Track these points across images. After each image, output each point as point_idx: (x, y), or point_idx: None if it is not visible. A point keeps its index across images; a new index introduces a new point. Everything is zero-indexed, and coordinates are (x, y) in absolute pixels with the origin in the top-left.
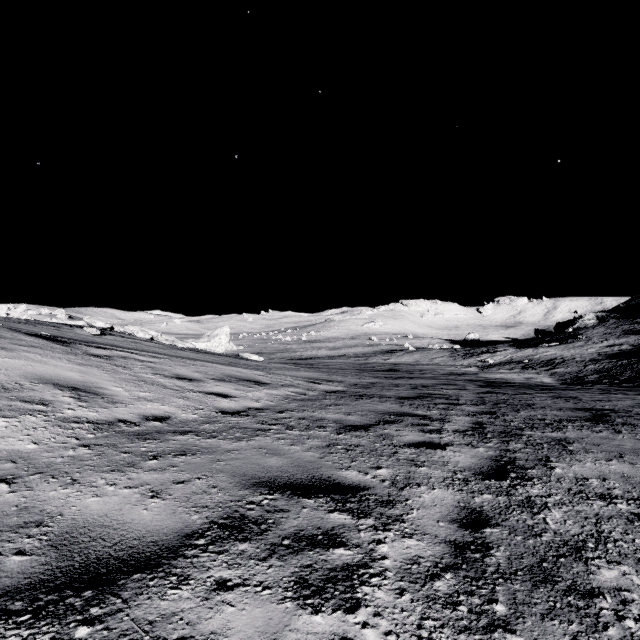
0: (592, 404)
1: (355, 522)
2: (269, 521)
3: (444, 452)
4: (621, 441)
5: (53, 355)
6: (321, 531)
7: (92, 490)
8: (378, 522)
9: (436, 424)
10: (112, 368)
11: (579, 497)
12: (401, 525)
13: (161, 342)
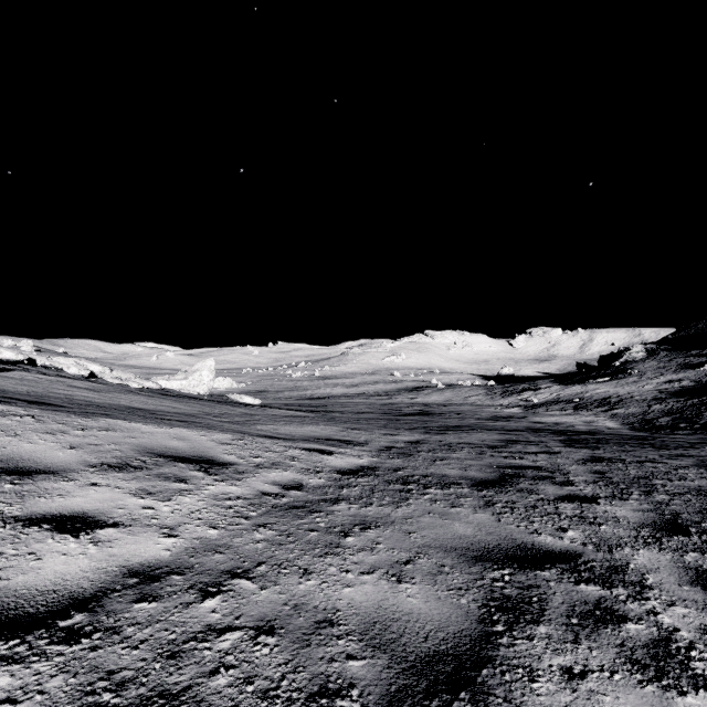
0: None
1: None
2: None
3: None
4: None
5: None
6: None
7: None
8: None
9: (631, 604)
10: None
11: None
12: None
13: (106, 381)
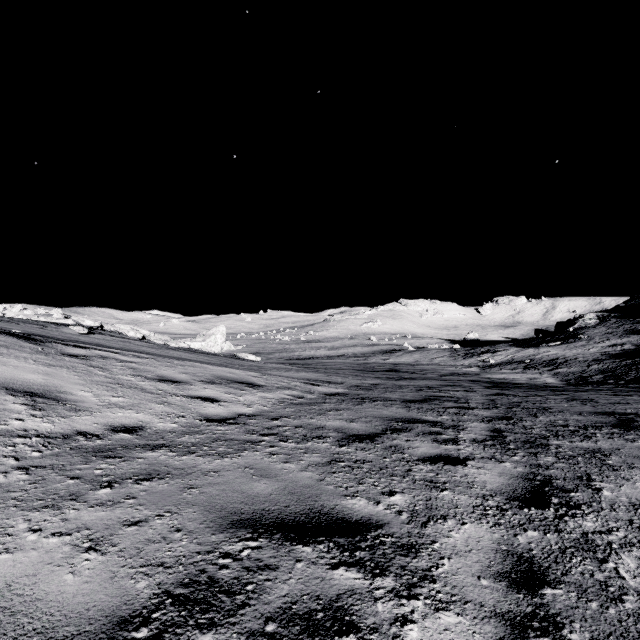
0: (612, 407)
1: (368, 584)
2: (248, 587)
3: (466, 469)
4: None
5: (18, 355)
6: (322, 603)
7: (3, 541)
8: (400, 583)
9: (450, 432)
10: (86, 369)
11: None
12: (431, 587)
13: (153, 341)
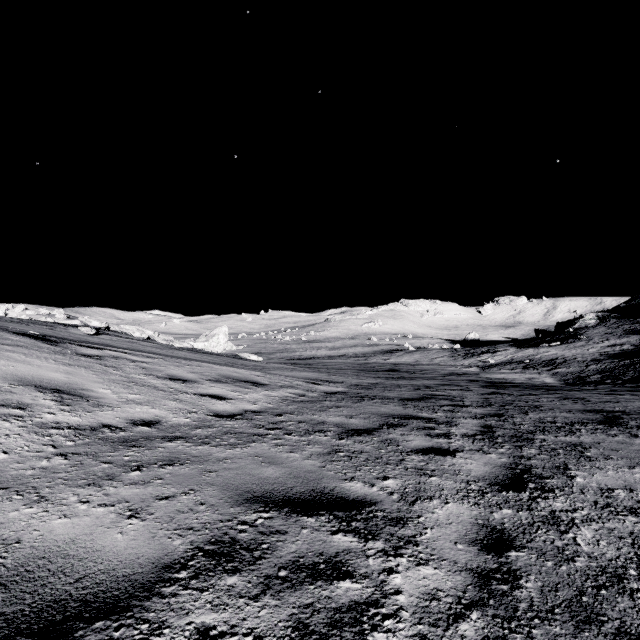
0: (601, 405)
1: (362, 546)
2: (263, 546)
3: (454, 459)
4: (639, 446)
5: (39, 355)
6: (323, 558)
7: (61, 509)
8: (388, 545)
9: (443, 428)
10: (102, 369)
11: (608, 512)
12: (414, 549)
13: (158, 342)
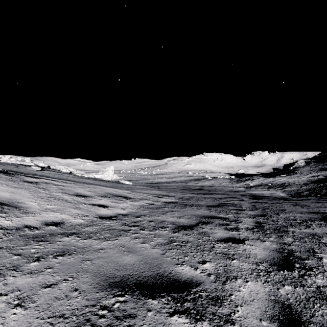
0: (317, 209)
1: None
2: None
3: (244, 246)
4: None
5: None
6: None
7: None
8: (212, 325)
9: (233, 224)
10: (35, 189)
11: None
12: None
13: (75, 174)
